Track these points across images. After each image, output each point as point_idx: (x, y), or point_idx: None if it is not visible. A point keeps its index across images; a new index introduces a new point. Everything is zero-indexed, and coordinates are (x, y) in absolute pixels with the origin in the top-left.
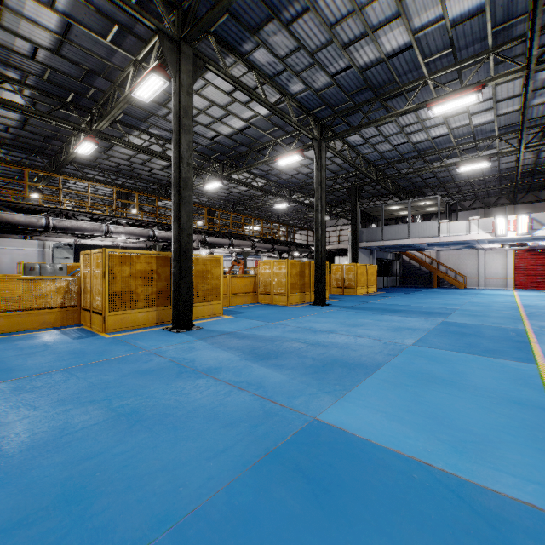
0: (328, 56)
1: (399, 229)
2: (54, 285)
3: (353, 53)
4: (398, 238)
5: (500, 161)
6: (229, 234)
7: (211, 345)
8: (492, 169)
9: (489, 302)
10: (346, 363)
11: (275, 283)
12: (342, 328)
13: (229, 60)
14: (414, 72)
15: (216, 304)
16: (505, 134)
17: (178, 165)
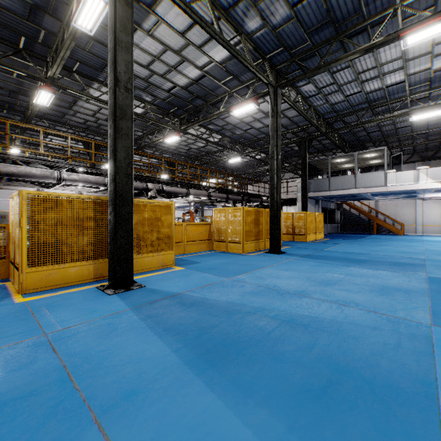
0: None
1: (346, 180)
2: None
3: None
4: (344, 188)
5: None
6: (186, 184)
7: (143, 321)
8: (437, 121)
9: None
10: (361, 379)
11: (230, 230)
12: (314, 287)
13: None
14: None
15: (167, 254)
16: None
17: (113, 89)
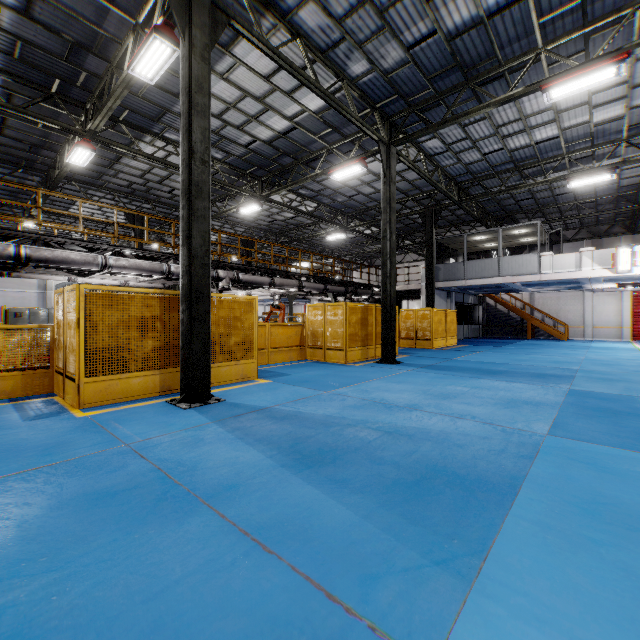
0: (403, 16)
1: (487, 265)
2: (14, 338)
3: (440, 10)
4: (485, 277)
5: (620, 175)
6: (269, 271)
7: (230, 433)
8: (608, 186)
9: (613, 359)
10: (454, 475)
11: (329, 333)
12: (428, 401)
13: (265, 25)
14: (522, 41)
15: (248, 363)
16: (634, 136)
17: (188, 162)
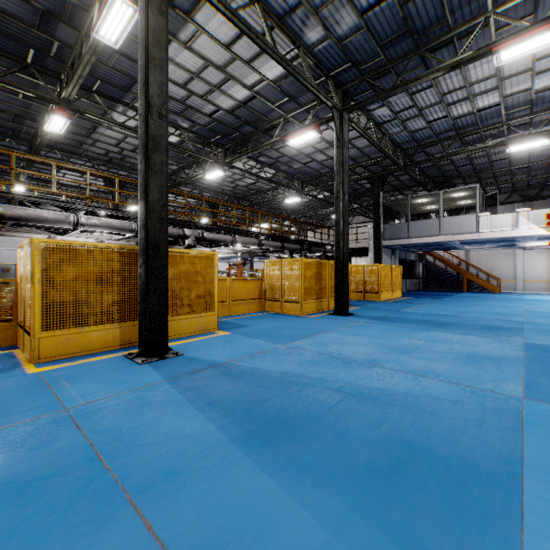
0: None
1: (429, 225)
2: None
3: None
4: (427, 235)
5: None
6: (232, 230)
7: (181, 394)
8: (541, 152)
9: None
10: (435, 458)
11: (286, 287)
12: (386, 355)
13: None
14: (473, 6)
15: (209, 316)
16: None
17: (144, 116)
